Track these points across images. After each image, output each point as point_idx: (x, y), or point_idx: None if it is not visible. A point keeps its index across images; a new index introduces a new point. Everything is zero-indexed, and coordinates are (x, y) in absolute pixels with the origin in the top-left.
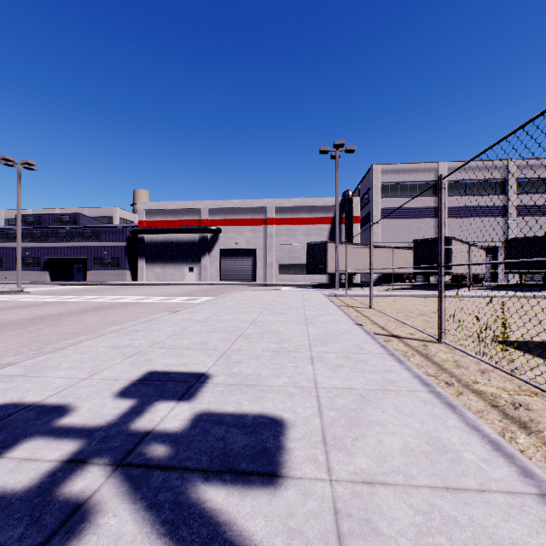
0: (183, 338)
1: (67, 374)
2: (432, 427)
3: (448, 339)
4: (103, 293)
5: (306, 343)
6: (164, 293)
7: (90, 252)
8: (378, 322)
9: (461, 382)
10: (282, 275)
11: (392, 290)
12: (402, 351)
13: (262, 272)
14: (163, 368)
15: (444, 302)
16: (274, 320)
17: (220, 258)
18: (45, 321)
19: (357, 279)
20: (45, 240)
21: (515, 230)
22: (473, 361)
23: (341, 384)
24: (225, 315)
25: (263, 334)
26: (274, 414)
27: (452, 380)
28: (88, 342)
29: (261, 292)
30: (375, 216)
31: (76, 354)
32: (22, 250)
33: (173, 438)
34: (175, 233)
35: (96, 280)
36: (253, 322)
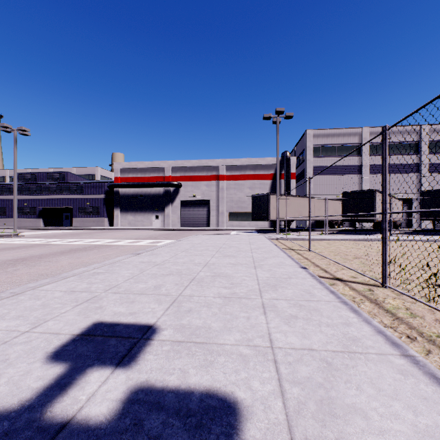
0: (139, 281)
1: (9, 326)
2: (431, 420)
3: (390, 283)
4: (83, 236)
5: (256, 288)
6: (133, 237)
7: (76, 203)
8: (319, 265)
9: (423, 336)
10: (232, 222)
11: (325, 234)
12: (350, 296)
13: (215, 219)
14: (110, 318)
15: (372, 245)
16: (225, 263)
17: (181, 207)
18: (25, 262)
19: (294, 225)
20: (40, 193)
21: (427, 184)
22: (426, 308)
23: (299, 342)
24: (181, 257)
25: (214, 278)
26: (225, 391)
27: (413, 332)
28: (48, 286)
29: (214, 236)
30: (309, 172)
31: (30, 300)
32: (21, 201)
33: (93, 438)
34: (144, 187)
35: (80, 225)
36: (206, 265)
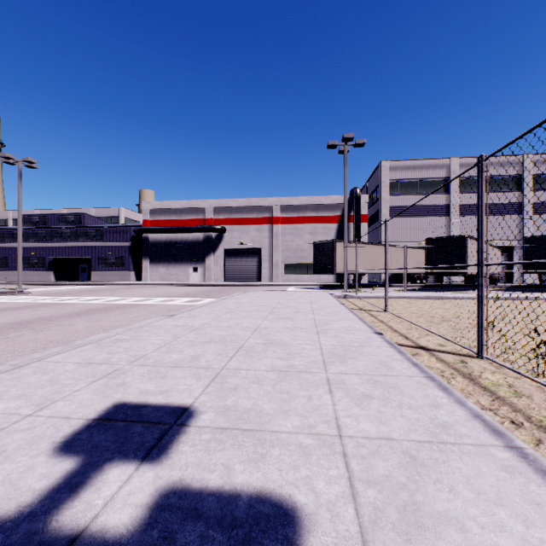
0: (172, 351)
1: (8, 408)
2: None
3: (488, 353)
4: (104, 293)
5: (319, 359)
6: (165, 294)
7: (95, 252)
8: (398, 330)
9: (532, 421)
10: (288, 276)
11: (405, 291)
12: (437, 370)
13: (267, 272)
14: (136, 397)
15: (464, 305)
16: (280, 327)
17: (225, 257)
18: (31, 325)
19: (366, 279)
20: (50, 240)
21: (532, 228)
22: (534, 385)
23: (375, 430)
24: (225, 320)
25: (267, 346)
26: (281, 494)
27: (518, 416)
28: (58, 356)
29: (266, 293)
30: (384, 214)
31: (35, 374)
32: (27, 250)
33: None
34: (179, 232)
35: (101, 280)
36: (256, 330)
